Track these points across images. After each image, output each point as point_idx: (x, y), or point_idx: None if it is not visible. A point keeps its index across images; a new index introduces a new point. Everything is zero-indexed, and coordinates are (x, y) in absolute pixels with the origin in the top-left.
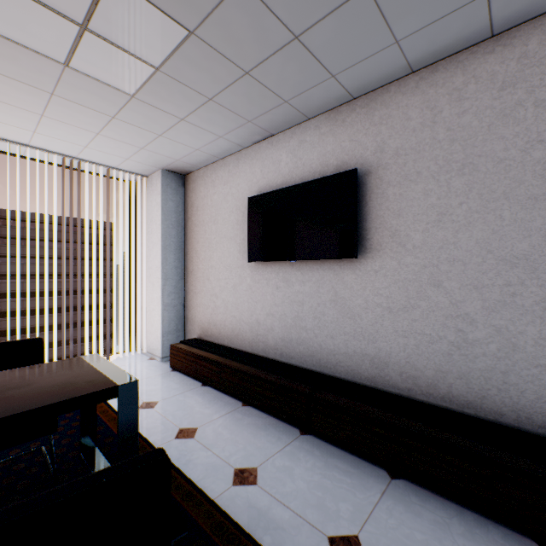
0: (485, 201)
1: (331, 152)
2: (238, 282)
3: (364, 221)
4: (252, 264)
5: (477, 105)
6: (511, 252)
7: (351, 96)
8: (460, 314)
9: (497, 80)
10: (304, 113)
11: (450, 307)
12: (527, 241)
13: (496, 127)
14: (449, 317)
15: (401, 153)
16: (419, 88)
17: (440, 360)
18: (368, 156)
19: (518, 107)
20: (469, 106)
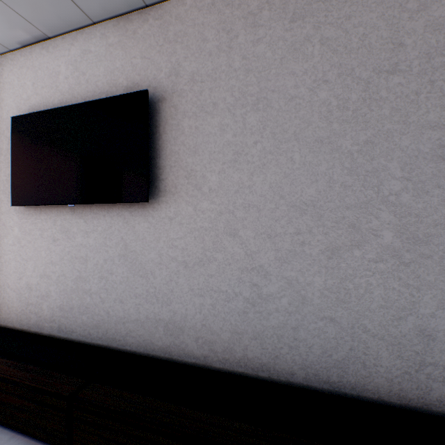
0: (278, 141)
1: (120, 69)
2: (2, 234)
3: (158, 157)
4: (21, 209)
5: (271, 34)
6: (301, 198)
7: (142, 0)
8: (255, 266)
9: (289, 10)
10: (83, 8)
11: (246, 259)
12: (315, 186)
13: (288, 61)
14: (245, 271)
15: (197, 80)
16: (215, 5)
17: (236, 320)
18: (162, 79)
19: (307, 43)
20: (264, 34)
